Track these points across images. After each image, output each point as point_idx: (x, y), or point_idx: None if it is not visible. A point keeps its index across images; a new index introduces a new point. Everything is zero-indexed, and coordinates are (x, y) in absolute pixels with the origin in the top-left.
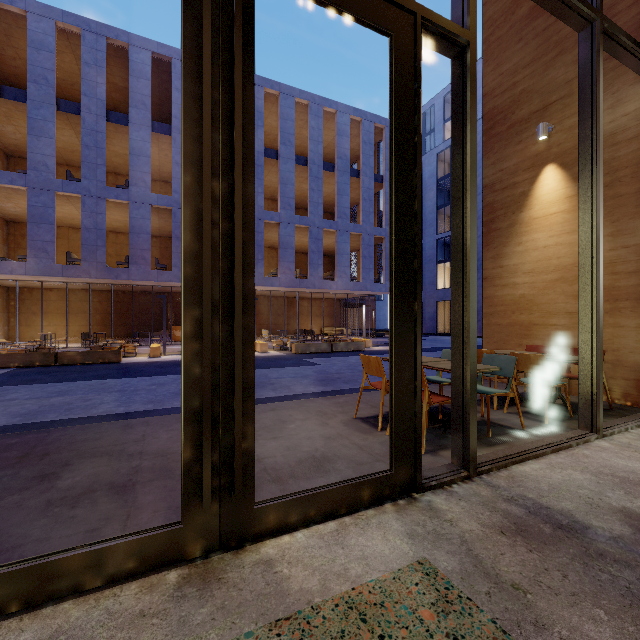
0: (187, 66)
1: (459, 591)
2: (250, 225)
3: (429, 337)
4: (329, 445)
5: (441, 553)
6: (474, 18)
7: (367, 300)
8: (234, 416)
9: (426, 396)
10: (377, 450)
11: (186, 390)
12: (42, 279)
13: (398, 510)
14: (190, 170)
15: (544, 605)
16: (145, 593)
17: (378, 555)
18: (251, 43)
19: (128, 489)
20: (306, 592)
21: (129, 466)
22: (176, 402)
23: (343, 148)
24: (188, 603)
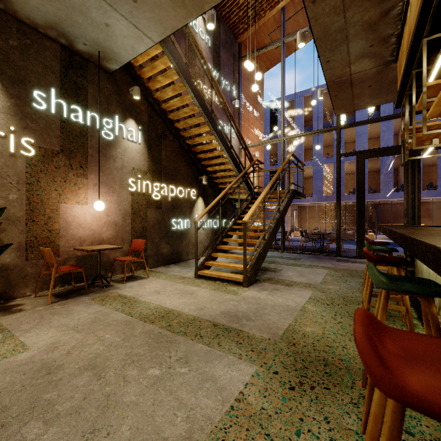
0: (405, 176)
1: None
2: (419, 202)
3: None
4: None
5: None
6: None
7: None
8: None
9: None
10: None
11: None
12: (316, 203)
13: None
14: (405, 194)
15: None
16: None
17: None
18: (420, 167)
19: None
20: None
21: None
22: None
23: None
24: None
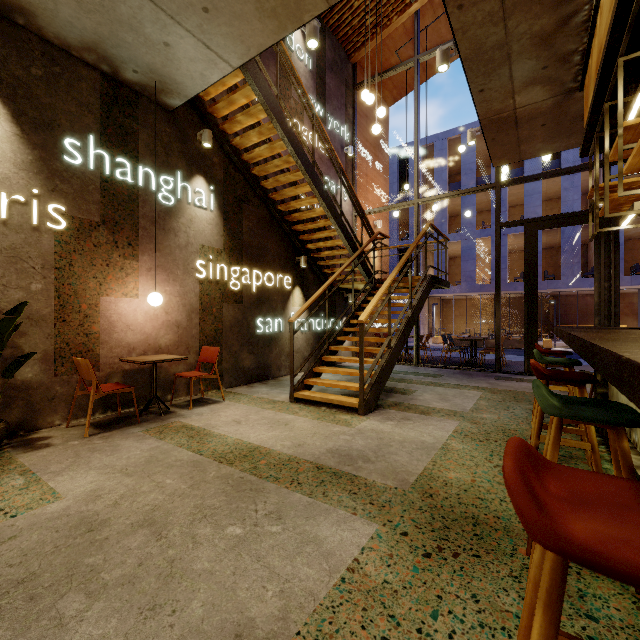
0: (596, 256)
1: None
2: (617, 293)
3: None
4: None
5: None
6: None
7: None
8: None
9: None
10: None
11: None
12: (466, 294)
13: None
14: (597, 282)
15: None
16: None
17: None
18: (618, 242)
19: None
20: None
21: None
22: None
23: None
24: None
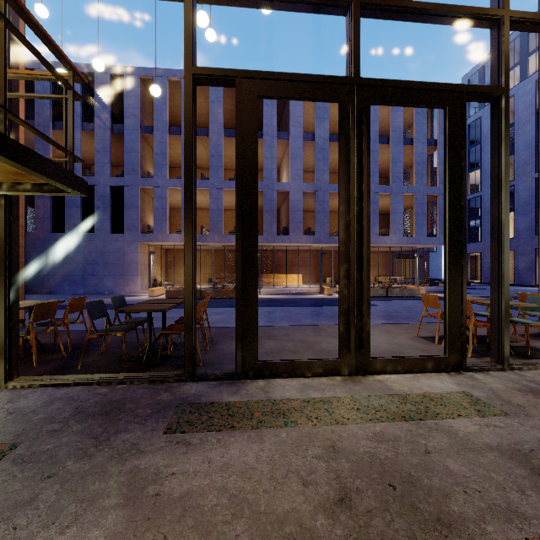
0: (342, 159)
1: (484, 401)
2: (368, 225)
3: (488, 286)
4: (401, 347)
5: (476, 391)
6: (507, 77)
7: (419, 251)
8: (363, 313)
9: (472, 320)
10: (435, 352)
11: (341, 301)
12: None
13: (450, 375)
14: (343, 204)
15: (534, 412)
16: (330, 380)
17: (438, 387)
18: (369, 139)
19: (297, 352)
20: (402, 390)
21: (290, 344)
22: (285, 323)
23: (397, 122)
24: (349, 385)
